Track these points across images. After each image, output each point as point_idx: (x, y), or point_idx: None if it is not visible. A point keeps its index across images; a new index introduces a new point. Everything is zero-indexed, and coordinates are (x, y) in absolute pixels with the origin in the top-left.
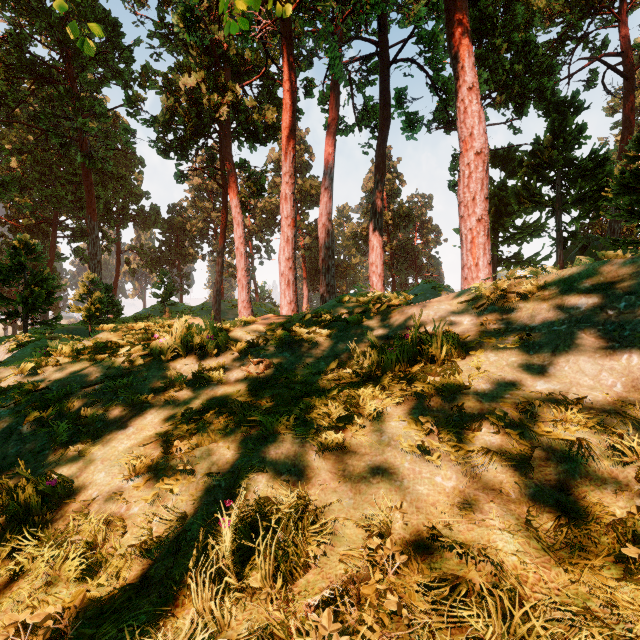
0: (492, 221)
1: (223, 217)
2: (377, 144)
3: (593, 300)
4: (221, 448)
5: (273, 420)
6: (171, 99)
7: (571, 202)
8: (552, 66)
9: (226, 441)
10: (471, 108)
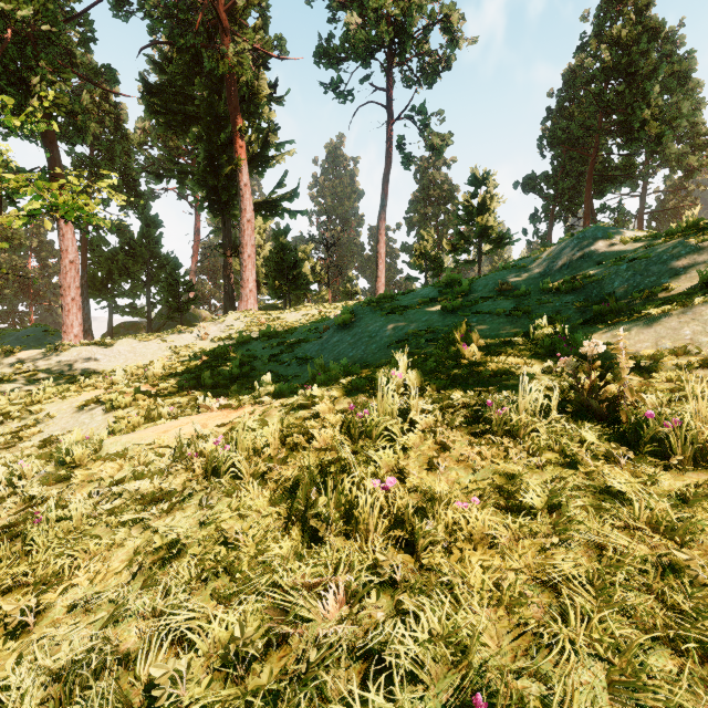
0: (107, 278)
1: None
2: None
3: (78, 353)
4: None
5: None
6: None
7: (155, 282)
8: (142, 194)
9: None
10: (68, 236)
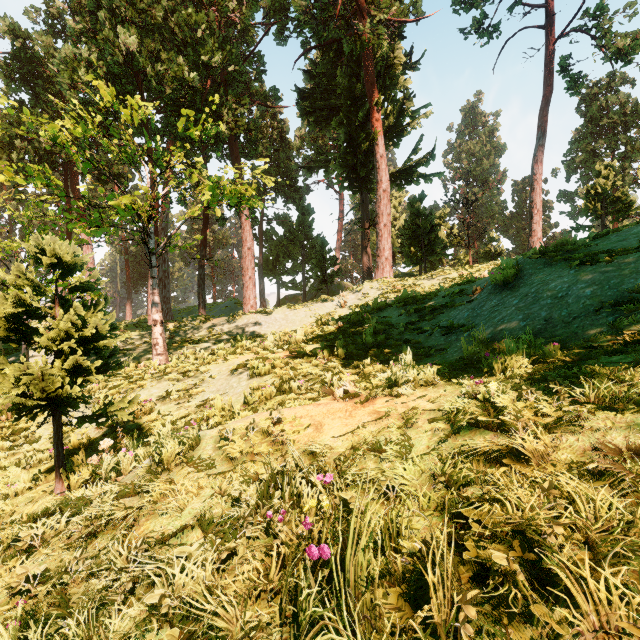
0: (276, 260)
1: (68, 237)
2: (202, 230)
3: (247, 320)
4: (173, 350)
5: (183, 344)
6: (26, 143)
7: (308, 260)
8: (298, 188)
9: (173, 349)
10: (246, 228)
